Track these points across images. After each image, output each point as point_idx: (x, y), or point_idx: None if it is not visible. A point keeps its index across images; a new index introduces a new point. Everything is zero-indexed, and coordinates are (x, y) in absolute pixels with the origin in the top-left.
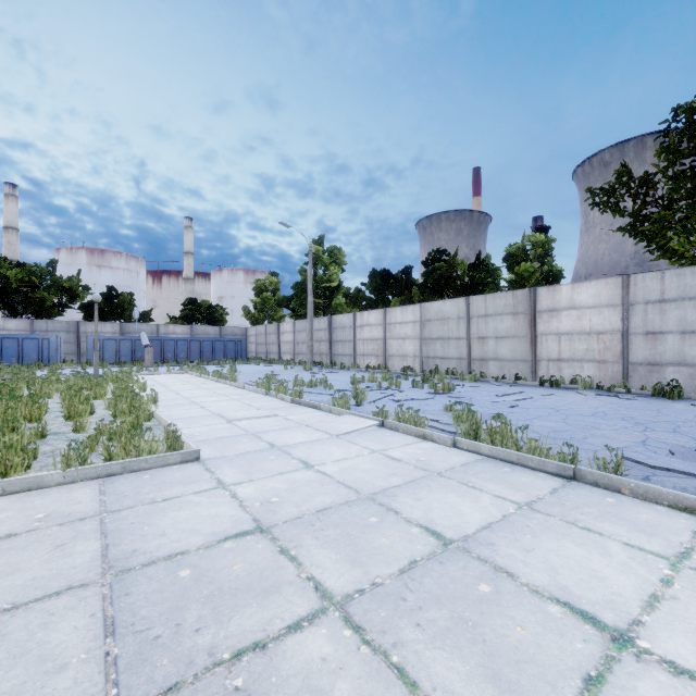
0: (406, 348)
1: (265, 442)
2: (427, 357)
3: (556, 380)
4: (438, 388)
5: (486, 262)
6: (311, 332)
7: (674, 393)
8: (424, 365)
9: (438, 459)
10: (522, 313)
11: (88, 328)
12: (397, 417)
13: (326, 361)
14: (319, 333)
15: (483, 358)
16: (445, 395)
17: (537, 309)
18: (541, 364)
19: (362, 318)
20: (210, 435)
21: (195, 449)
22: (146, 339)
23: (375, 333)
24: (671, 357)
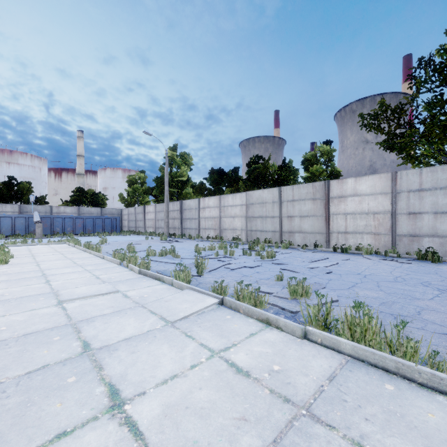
0: (235, 224)
1: (81, 340)
2: (251, 230)
3: (346, 247)
4: (264, 256)
5: (289, 165)
6: (167, 212)
7: (436, 257)
8: (248, 236)
9: (295, 367)
10: (319, 199)
11: None
12: (236, 294)
13: (178, 233)
14: (173, 213)
15: (291, 231)
16: (269, 261)
17: (330, 196)
18: (332, 236)
19: (204, 202)
20: (17, 330)
21: None
22: (37, 217)
23: (213, 213)
24: (427, 230)
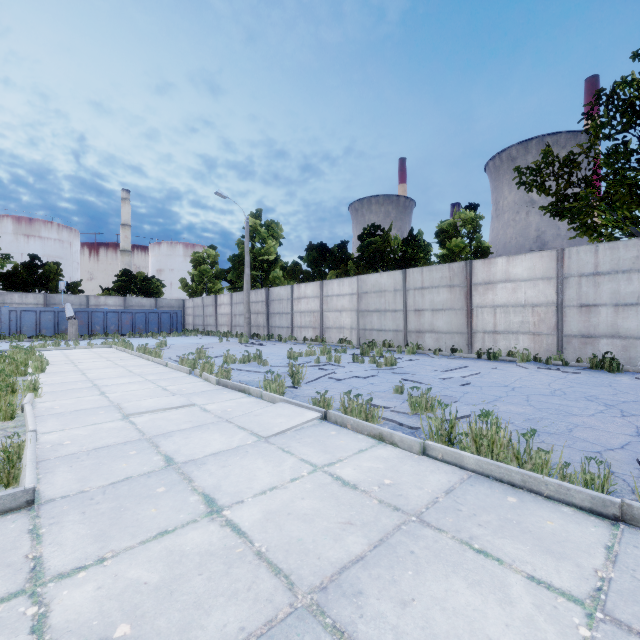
0: (343, 320)
1: (162, 454)
2: (364, 329)
3: (494, 352)
4: (381, 363)
5: (418, 238)
6: (248, 304)
7: (614, 365)
8: (361, 338)
9: (409, 481)
10: (458, 286)
11: (7, 299)
12: (343, 406)
13: (264, 333)
14: (256, 305)
15: (419, 330)
16: (388, 370)
17: (473, 282)
18: (476, 336)
19: (299, 290)
20: (85, 444)
21: (24, 488)
22: (70, 311)
23: (312, 305)
24: (605, 329)
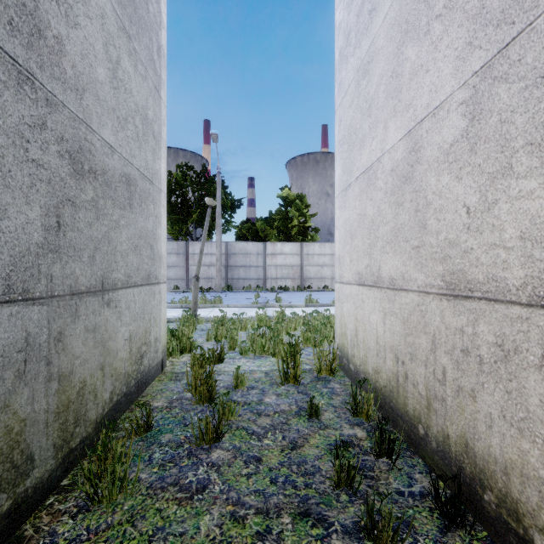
0: None
1: None
2: None
3: None
4: None
5: None
6: None
7: None
8: None
9: None
10: None
11: None
12: None
13: None
14: None
15: None
16: None
17: None
18: None
19: None
20: None
21: None
22: None
23: None
24: None
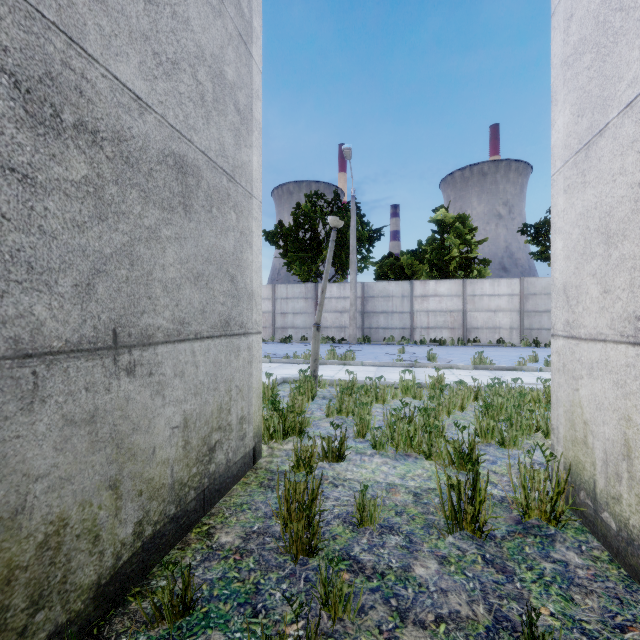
0: None
1: None
2: None
3: None
4: None
5: None
6: None
7: (288, 340)
8: None
9: None
10: None
11: None
12: None
13: None
14: None
15: None
16: None
17: None
18: None
19: None
20: None
21: None
22: None
23: None
24: (290, 324)
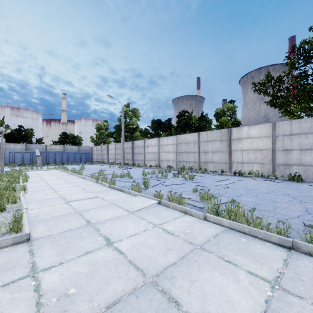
0: (169, 157)
1: (85, 219)
2: (179, 161)
3: (241, 172)
4: (187, 178)
5: (205, 117)
6: (123, 149)
7: (299, 179)
8: (178, 165)
9: (197, 231)
10: (224, 140)
11: (7, 146)
12: (168, 198)
13: (131, 163)
14: (127, 149)
15: (206, 161)
16: (190, 181)
17: (232, 138)
18: (233, 165)
19: (148, 142)
20: (49, 214)
21: (25, 233)
22: (38, 152)
23: (154, 149)
24: (295, 161)
